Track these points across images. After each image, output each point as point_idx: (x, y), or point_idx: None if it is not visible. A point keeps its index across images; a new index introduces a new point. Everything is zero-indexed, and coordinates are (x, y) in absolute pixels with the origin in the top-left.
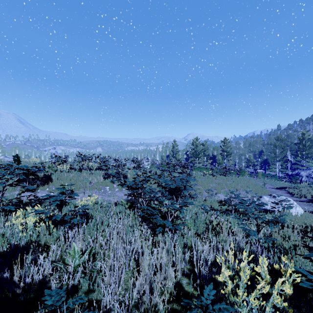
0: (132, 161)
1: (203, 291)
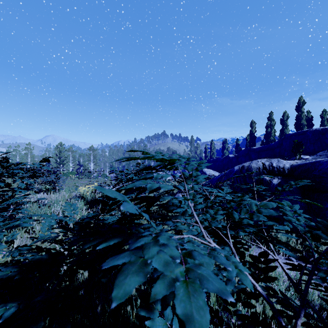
0: None
1: (75, 189)
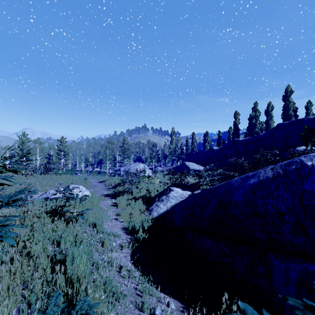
0: None
1: None
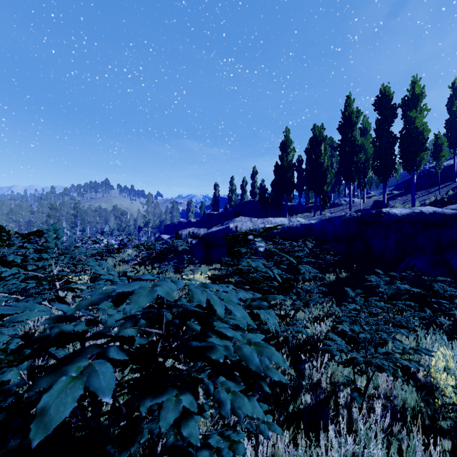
0: None
1: None
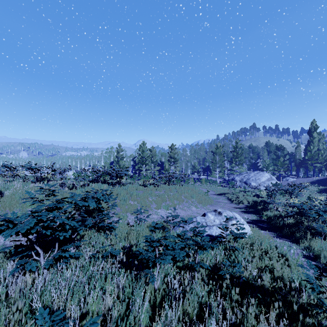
0: (28, 168)
1: None
